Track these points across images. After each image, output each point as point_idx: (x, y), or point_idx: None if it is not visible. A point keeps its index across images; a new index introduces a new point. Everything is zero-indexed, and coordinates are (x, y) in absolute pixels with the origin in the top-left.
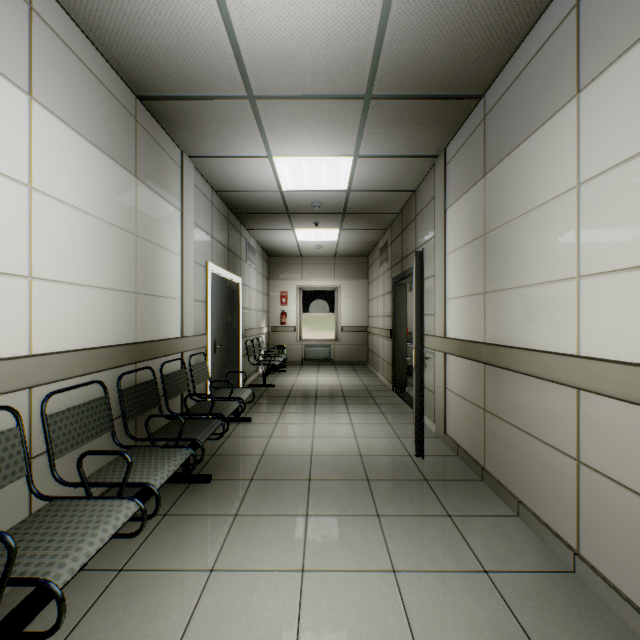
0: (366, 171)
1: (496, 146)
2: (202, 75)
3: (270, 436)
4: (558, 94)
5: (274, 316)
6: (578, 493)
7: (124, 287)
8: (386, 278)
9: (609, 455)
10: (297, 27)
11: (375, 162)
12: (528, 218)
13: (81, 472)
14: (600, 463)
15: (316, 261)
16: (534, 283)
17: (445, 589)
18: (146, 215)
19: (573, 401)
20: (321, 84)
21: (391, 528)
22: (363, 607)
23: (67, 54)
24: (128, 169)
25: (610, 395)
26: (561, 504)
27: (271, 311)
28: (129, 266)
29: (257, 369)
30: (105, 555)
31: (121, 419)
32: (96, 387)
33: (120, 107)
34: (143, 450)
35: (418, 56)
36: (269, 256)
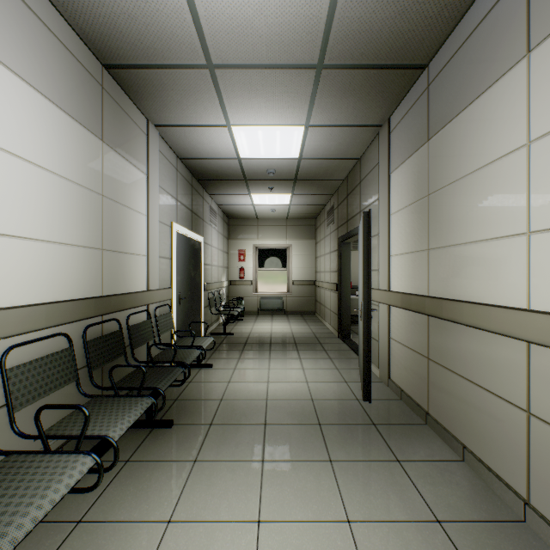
0: (316, 140)
1: (440, 112)
2: (164, 43)
3: (229, 381)
4: (506, 56)
5: (233, 271)
6: (529, 444)
7: (90, 244)
8: (332, 238)
9: None
10: None
11: (324, 131)
12: (474, 178)
13: (39, 426)
14: None
15: (270, 223)
16: (480, 239)
17: (400, 541)
18: (112, 177)
19: (523, 354)
20: (276, 53)
21: (343, 474)
22: None
23: (30, 17)
24: (94, 133)
25: None
26: (510, 453)
27: (231, 267)
28: (95, 224)
29: (218, 318)
30: (65, 505)
31: (87, 368)
32: (61, 339)
33: (86, 74)
34: (106, 399)
35: (368, 25)
36: (229, 219)
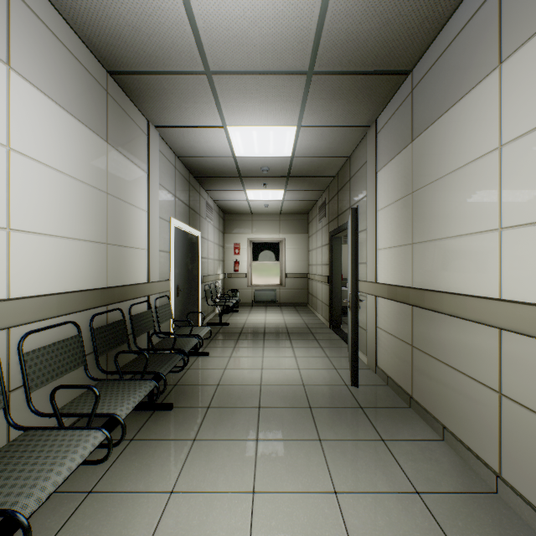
0: (308, 139)
1: (423, 115)
2: (165, 52)
3: (225, 368)
4: (481, 66)
5: (228, 264)
6: (500, 422)
7: (96, 238)
8: (324, 232)
9: (530, 389)
10: (248, 7)
11: (315, 131)
12: (452, 177)
13: (54, 404)
14: (522, 396)
15: (264, 218)
16: (458, 235)
17: (382, 510)
18: (116, 176)
19: (495, 340)
20: (269, 60)
21: (332, 452)
22: (308, 527)
23: (43, 30)
24: (100, 135)
25: (532, 335)
26: (484, 431)
27: (226, 260)
28: (101, 220)
29: (214, 309)
30: (76, 478)
31: (93, 354)
32: (70, 327)
33: (92, 80)
34: (112, 382)
35: (355, 35)
36: (224, 214)
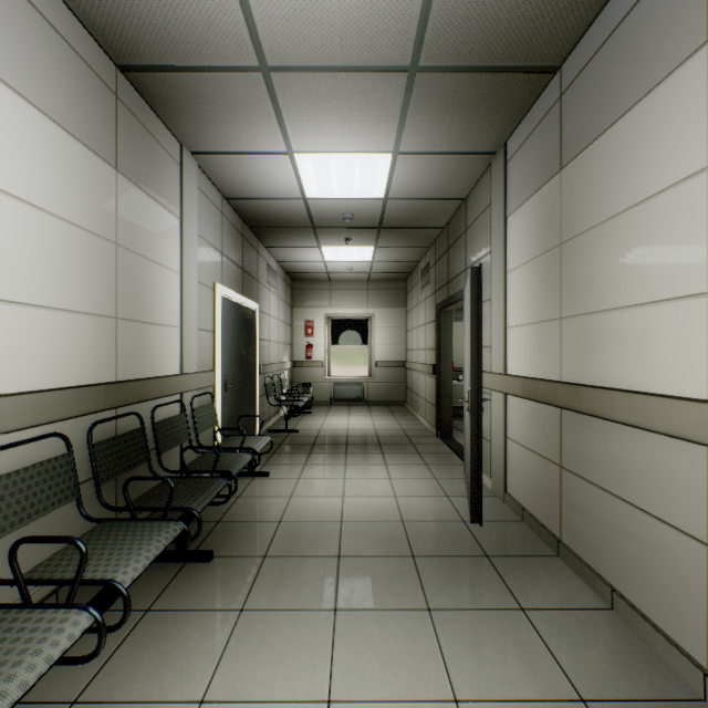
0: (407, 173)
1: (578, 130)
2: (199, 35)
3: (291, 495)
4: (676, 45)
5: (298, 349)
6: None
7: (99, 310)
8: (428, 305)
9: None
10: None
11: (419, 161)
12: (627, 218)
13: (14, 567)
14: None
15: (347, 286)
16: (637, 303)
17: None
18: (131, 220)
19: (702, 463)
20: (354, 49)
21: (447, 629)
22: None
23: None
24: (105, 158)
25: None
26: (681, 602)
27: (295, 343)
28: (106, 283)
29: (278, 411)
30: (56, 677)
31: (94, 481)
32: (56, 441)
33: (93, 76)
34: (117, 525)
35: (481, 8)
36: (293, 280)
